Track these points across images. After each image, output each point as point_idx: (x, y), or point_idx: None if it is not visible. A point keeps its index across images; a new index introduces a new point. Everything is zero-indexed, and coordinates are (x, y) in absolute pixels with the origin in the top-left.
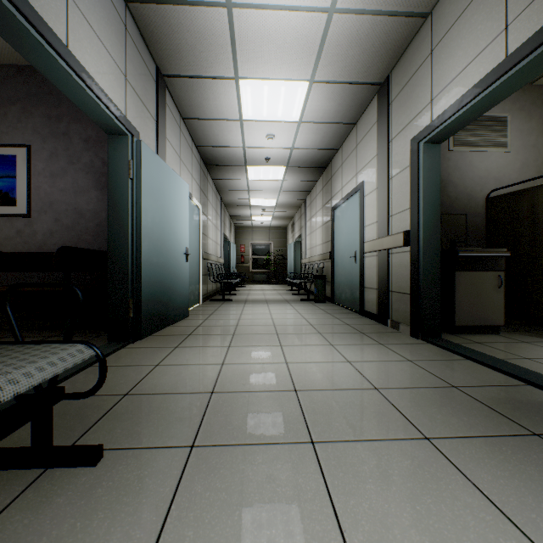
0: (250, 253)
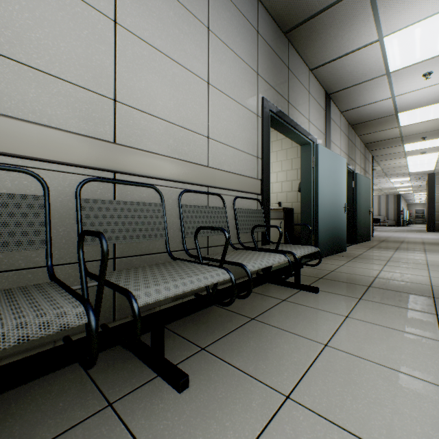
0: (414, 213)
